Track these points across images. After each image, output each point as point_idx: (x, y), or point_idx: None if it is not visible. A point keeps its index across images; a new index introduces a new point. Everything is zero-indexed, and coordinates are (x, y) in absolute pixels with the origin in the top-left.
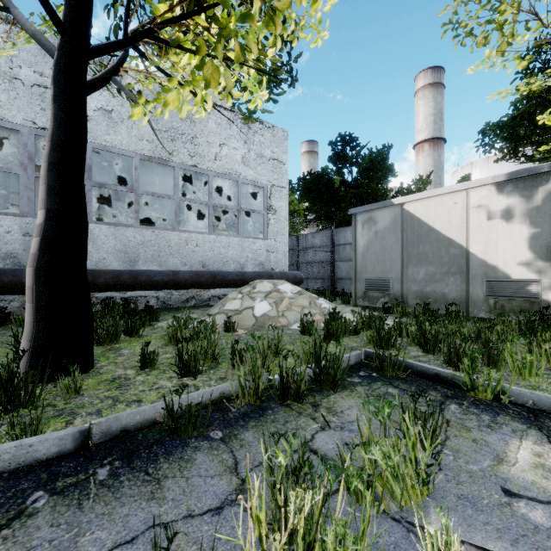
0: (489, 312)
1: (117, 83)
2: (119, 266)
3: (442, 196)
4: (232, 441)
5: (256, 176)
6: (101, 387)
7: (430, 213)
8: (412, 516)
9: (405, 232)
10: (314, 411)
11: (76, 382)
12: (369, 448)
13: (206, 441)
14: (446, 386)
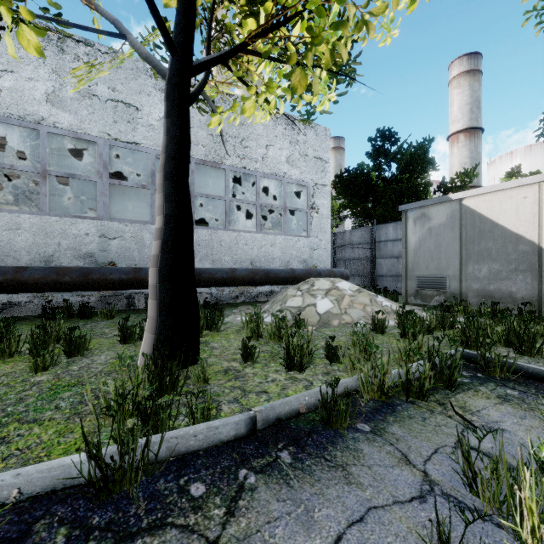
0: None
1: (205, 95)
2: None
3: (508, 190)
4: (384, 434)
5: (299, 176)
6: (220, 378)
7: (494, 208)
8: None
9: (464, 229)
10: (444, 409)
11: (204, 372)
12: None
13: (358, 433)
14: None
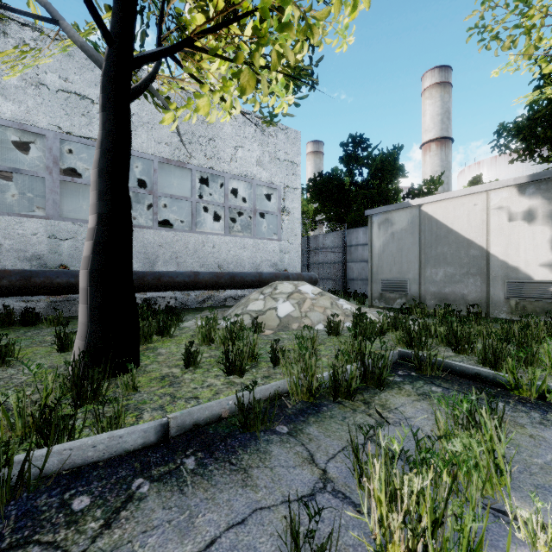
0: (510, 313)
1: (153, 90)
2: (139, 267)
3: (461, 198)
4: (300, 435)
5: (270, 178)
6: (154, 385)
7: (449, 214)
8: (496, 504)
9: (422, 234)
10: (367, 408)
11: (134, 380)
12: (451, 441)
13: (274, 435)
14: (487, 385)
